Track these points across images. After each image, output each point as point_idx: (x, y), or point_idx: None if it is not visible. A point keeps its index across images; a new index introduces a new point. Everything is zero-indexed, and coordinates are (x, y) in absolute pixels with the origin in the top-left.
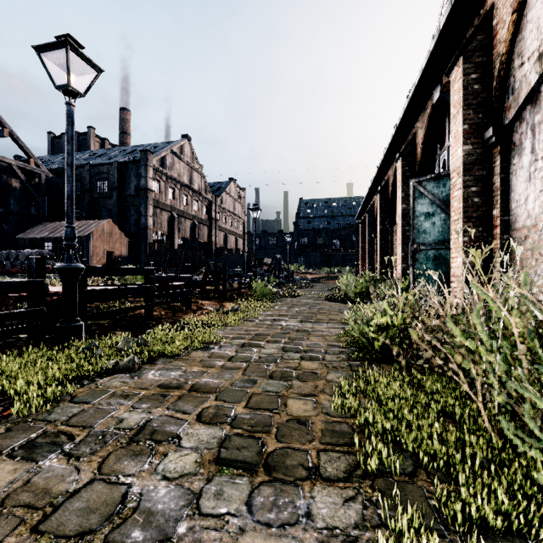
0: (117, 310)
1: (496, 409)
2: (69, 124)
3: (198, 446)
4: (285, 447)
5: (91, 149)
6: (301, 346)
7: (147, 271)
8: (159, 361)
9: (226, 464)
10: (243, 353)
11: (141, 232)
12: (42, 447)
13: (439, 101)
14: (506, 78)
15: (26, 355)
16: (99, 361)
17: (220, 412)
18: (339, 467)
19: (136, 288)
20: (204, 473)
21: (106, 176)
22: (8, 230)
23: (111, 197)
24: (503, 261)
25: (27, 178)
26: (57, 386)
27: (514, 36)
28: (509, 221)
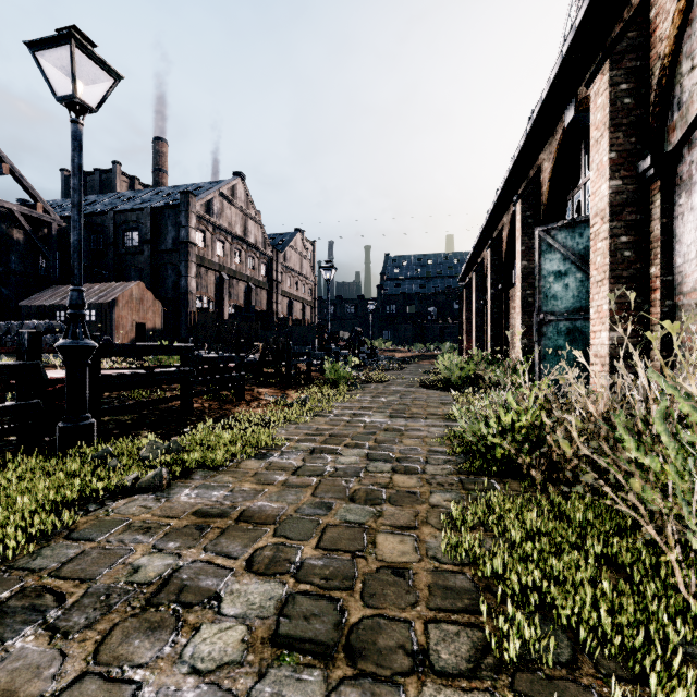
0: (143, 402)
1: (693, 560)
2: (75, 149)
3: (246, 614)
4: (376, 615)
5: (116, 191)
6: (392, 452)
7: (184, 349)
8: (196, 475)
9: (288, 645)
10: (313, 462)
11: (180, 297)
12: (15, 615)
13: (573, 123)
14: (669, 88)
15: (12, 467)
16: (114, 475)
17: (279, 556)
18: (459, 652)
19: (169, 372)
20: (253, 661)
21: (135, 225)
22: (9, 295)
23: (142, 252)
24: (665, 337)
25: (33, 228)
26: (51, 513)
27: (681, 31)
28: (673, 283)
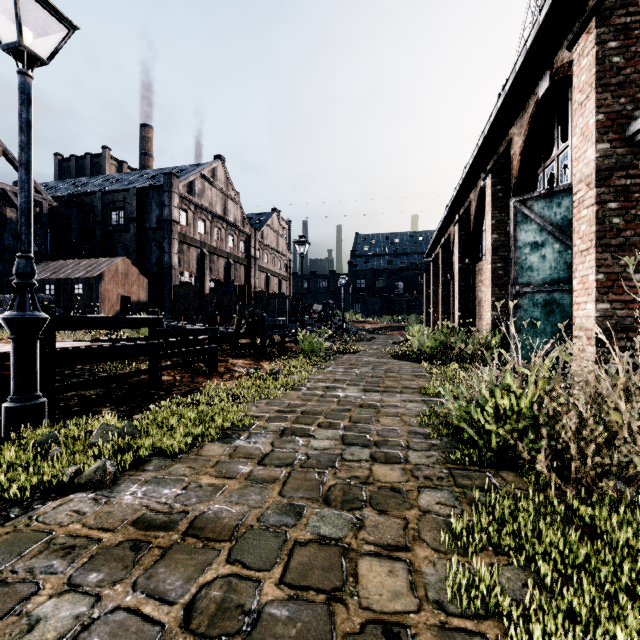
0: (105, 377)
1: None
2: (22, 103)
3: None
4: None
5: (106, 174)
6: (369, 434)
7: (152, 321)
8: (150, 465)
9: None
10: (283, 448)
11: (164, 272)
12: None
13: (547, 95)
14: None
15: None
16: (52, 467)
17: (231, 599)
18: None
19: (135, 345)
20: None
21: (122, 204)
22: (2, 270)
23: (128, 230)
24: None
25: None
26: None
27: None
28: None
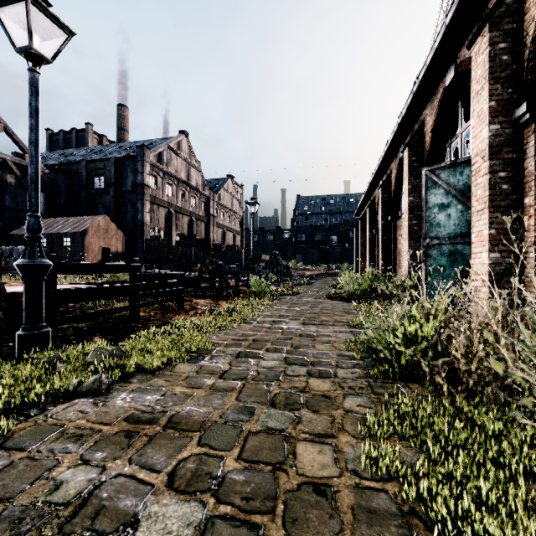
0: (95, 312)
1: None
2: (32, 94)
3: None
4: None
5: (89, 146)
6: (307, 357)
7: (132, 267)
8: (134, 379)
9: None
10: (238, 366)
11: (137, 228)
12: None
13: (453, 83)
14: None
15: None
16: (59, 379)
17: (202, 469)
18: None
19: (118, 287)
20: None
21: (103, 171)
22: (3, 226)
23: (108, 193)
24: None
25: (23, 174)
26: None
27: None
28: None
